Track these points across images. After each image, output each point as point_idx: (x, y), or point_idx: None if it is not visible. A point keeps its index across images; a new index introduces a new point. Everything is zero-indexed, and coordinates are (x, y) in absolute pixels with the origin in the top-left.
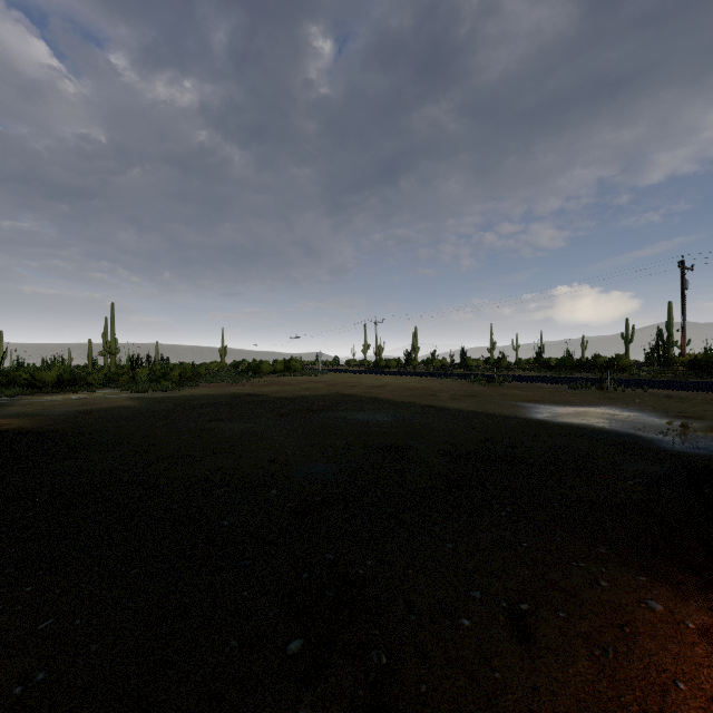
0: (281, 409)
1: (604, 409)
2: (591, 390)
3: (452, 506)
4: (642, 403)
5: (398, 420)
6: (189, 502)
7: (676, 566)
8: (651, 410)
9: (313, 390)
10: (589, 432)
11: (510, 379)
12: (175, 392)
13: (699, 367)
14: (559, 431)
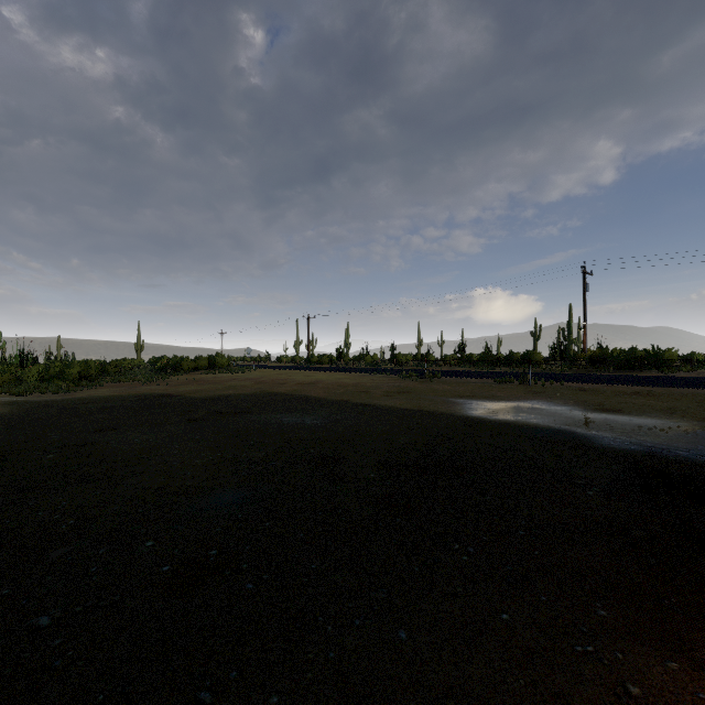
0: (194, 412)
1: (532, 403)
2: (514, 384)
3: (399, 549)
4: (563, 397)
5: (329, 423)
6: (1, 578)
7: (697, 629)
8: (573, 403)
9: (238, 389)
10: (527, 430)
11: (440, 374)
12: (69, 394)
13: (598, 361)
14: (498, 430)
